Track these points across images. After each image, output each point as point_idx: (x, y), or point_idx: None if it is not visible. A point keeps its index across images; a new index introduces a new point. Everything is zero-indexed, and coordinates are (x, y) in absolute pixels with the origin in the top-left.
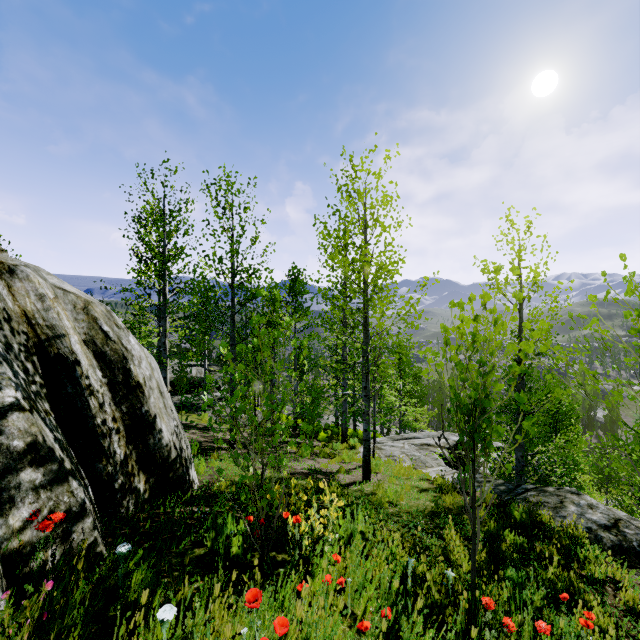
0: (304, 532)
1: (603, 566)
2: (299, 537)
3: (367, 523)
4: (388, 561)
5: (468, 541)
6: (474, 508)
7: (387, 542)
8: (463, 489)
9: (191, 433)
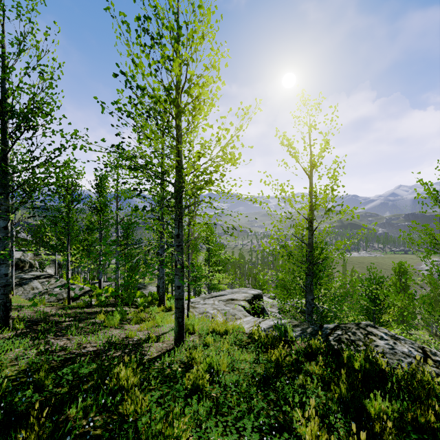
0: None
1: None
2: None
3: None
4: None
5: (327, 428)
6: None
7: None
8: None
9: None
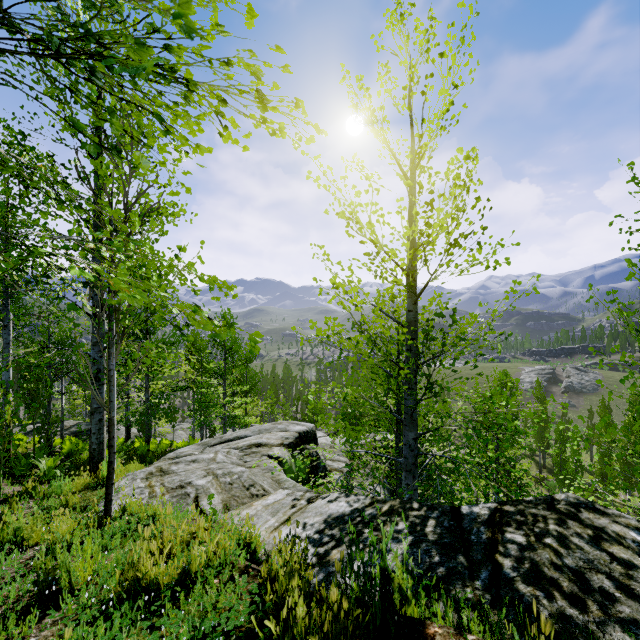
0: None
1: None
2: None
3: None
4: None
5: None
6: None
7: None
8: None
9: None
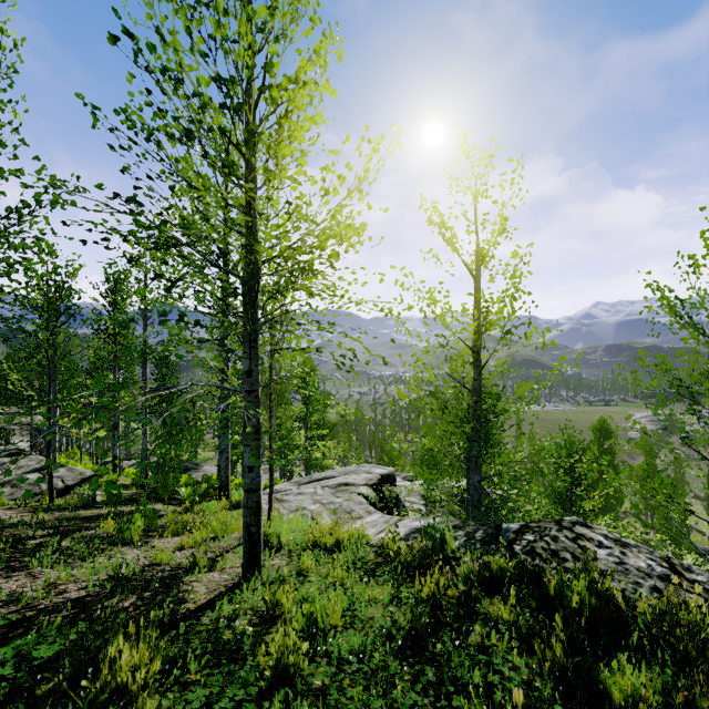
0: None
1: None
2: None
3: None
4: None
5: None
6: None
7: None
8: None
9: None
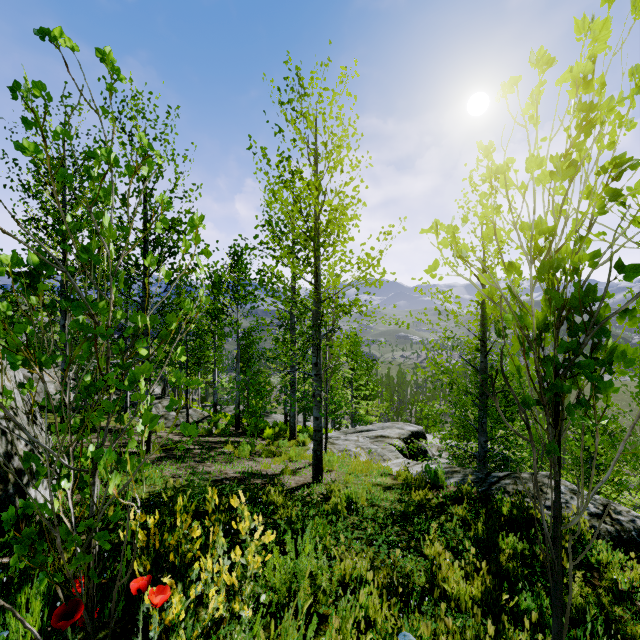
0: (180, 618)
1: (628, 573)
2: (167, 631)
3: (319, 559)
4: (356, 624)
5: (455, 555)
6: (559, 536)
7: (350, 579)
8: (539, 496)
9: (95, 437)
